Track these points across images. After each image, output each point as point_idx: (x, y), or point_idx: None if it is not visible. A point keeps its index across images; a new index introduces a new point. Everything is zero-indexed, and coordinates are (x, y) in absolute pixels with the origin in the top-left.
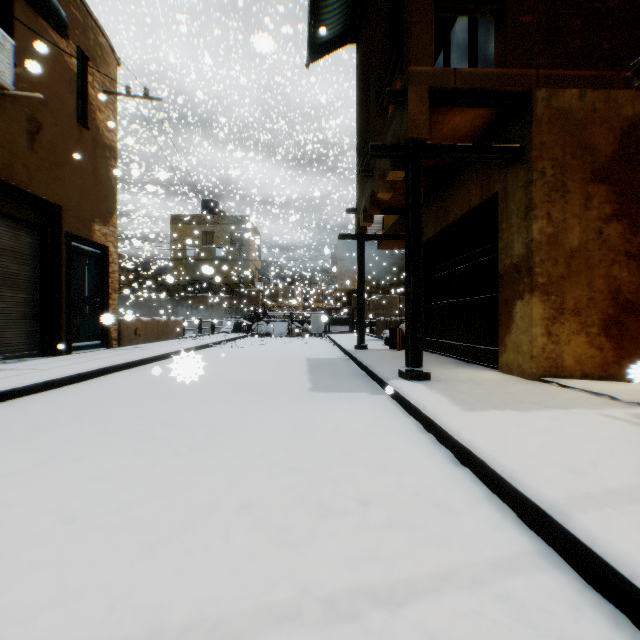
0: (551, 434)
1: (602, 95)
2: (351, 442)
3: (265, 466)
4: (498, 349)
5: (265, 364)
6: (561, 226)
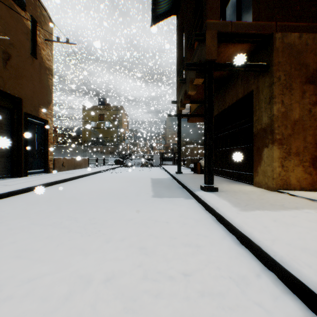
0: (296, 227)
1: (311, 36)
2: (176, 230)
3: (124, 247)
4: (253, 174)
5: (129, 181)
6: (289, 107)
